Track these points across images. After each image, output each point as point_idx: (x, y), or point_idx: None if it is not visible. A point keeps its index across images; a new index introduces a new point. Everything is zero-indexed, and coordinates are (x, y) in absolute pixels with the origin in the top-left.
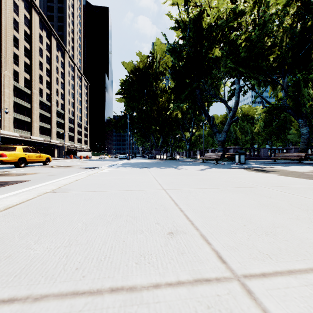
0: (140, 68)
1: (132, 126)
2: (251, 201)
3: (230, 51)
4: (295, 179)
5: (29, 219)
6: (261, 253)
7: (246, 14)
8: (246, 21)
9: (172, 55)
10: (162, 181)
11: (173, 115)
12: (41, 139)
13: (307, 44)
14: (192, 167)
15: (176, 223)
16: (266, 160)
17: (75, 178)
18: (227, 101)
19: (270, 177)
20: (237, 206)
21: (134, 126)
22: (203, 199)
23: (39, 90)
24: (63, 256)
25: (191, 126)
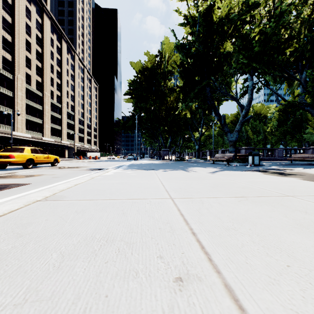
0: (148, 68)
1: (140, 126)
2: (283, 218)
3: (242, 45)
4: None
5: None
6: None
7: (261, 5)
8: (260, 13)
9: (181, 52)
10: (170, 186)
11: (182, 114)
12: (52, 140)
13: None
14: (202, 168)
15: (187, 257)
16: (281, 161)
17: (75, 182)
18: (239, 99)
19: (294, 182)
20: (267, 226)
21: (142, 126)
22: (220, 214)
23: (51, 92)
24: None
25: (201, 126)
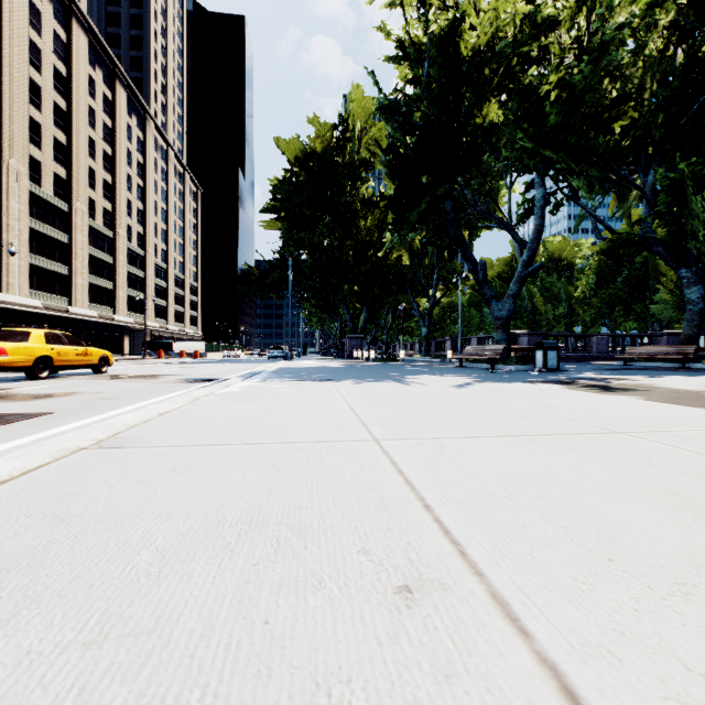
0: (316, 153)
1: (299, 284)
2: (604, 475)
3: (522, 111)
4: (691, 410)
5: (8, 537)
6: (695, 674)
7: (561, 25)
8: (560, 43)
9: (391, 120)
10: (370, 415)
11: (392, 259)
12: (93, 314)
13: (700, 95)
14: (437, 378)
15: (417, 550)
16: (604, 361)
17: (159, 409)
18: (515, 227)
19: (629, 405)
20: (573, 491)
21: (302, 284)
22: (479, 469)
23: (89, 203)
24: (69, 689)
25: (433, 285)
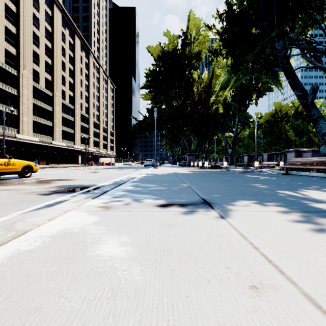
0: (169, 52)
1: (160, 126)
2: None
3: None
4: None
5: None
6: None
7: None
8: None
9: None
10: None
11: (212, 110)
12: (64, 145)
13: None
14: None
15: None
16: None
17: None
18: None
19: None
20: None
21: (162, 126)
22: None
23: (62, 92)
24: None
25: (235, 125)
